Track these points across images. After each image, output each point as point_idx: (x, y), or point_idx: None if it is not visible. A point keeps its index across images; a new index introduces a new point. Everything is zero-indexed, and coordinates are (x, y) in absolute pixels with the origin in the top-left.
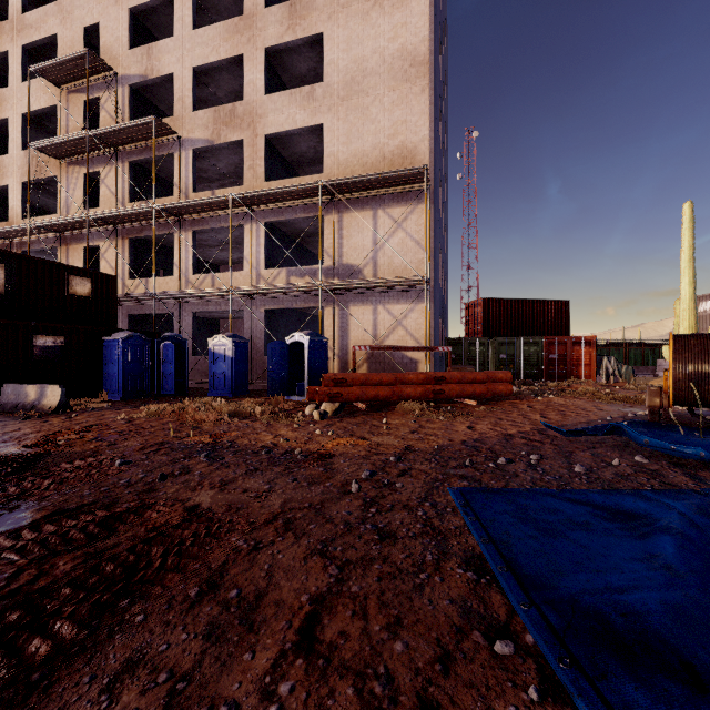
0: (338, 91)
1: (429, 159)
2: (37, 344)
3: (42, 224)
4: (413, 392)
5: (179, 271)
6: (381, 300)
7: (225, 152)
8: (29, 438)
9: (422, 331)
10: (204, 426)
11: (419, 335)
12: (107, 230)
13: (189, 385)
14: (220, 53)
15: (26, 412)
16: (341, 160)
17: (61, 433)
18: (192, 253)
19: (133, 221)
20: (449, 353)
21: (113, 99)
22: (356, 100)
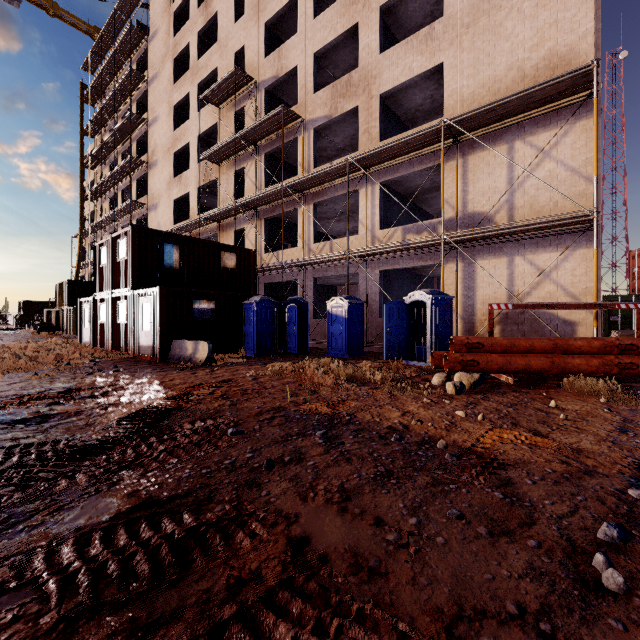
0: (462, 19)
1: (594, 58)
2: (195, 307)
3: (207, 216)
4: (583, 364)
5: (302, 241)
6: (518, 249)
7: (342, 125)
8: (175, 389)
9: (582, 284)
10: (322, 390)
11: (578, 290)
12: (249, 214)
13: (310, 345)
14: (337, 30)
15: (184, 363)
16: (465, 96)
17: (198, 386)
18: (313, 224)
19: (267, 203)
20: (638, 311)
21: (254, 104)
22: (485, 21)
